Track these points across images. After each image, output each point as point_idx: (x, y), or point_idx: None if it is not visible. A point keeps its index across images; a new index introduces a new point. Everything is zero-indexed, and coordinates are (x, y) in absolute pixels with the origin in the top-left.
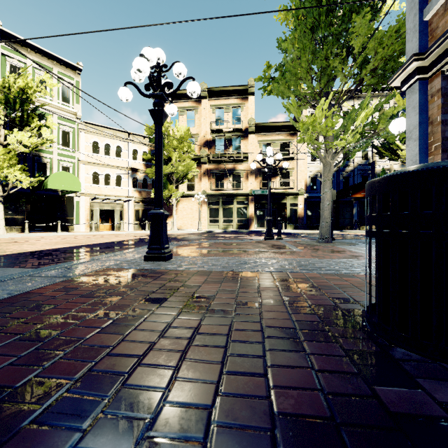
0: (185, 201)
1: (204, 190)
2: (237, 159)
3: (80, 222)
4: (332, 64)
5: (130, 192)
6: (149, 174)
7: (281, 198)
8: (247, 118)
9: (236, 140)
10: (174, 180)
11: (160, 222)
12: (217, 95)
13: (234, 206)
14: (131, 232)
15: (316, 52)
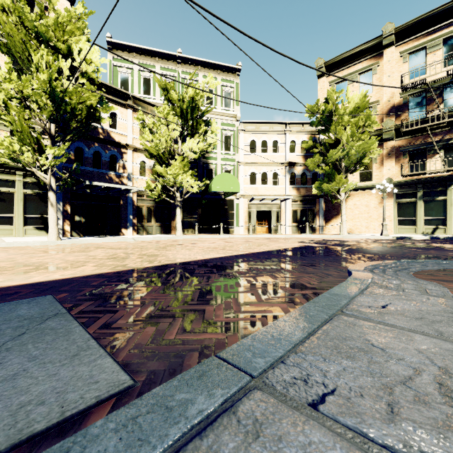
0: (356, 196)
1: (389, 177)
2: None
3: (239, 225)
4: None
5: (287, 190)
6: (309, 166)
7: None
8: None
9: None
10: (343, 169)
11: None
12: (412, 33)
13: (449, 198)
14: (289, 235)
15: None
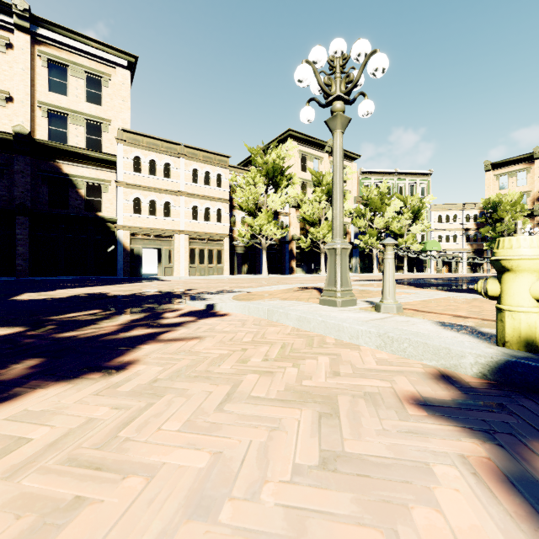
0: None
1: None
2: None
3: (430, 268)
4: None
5: (463, 245)
6: (482, 232)
7: None
8: None
9: None
10: (505, 235)
11: None
12: None
13: None
14: (469, 274)
15: None
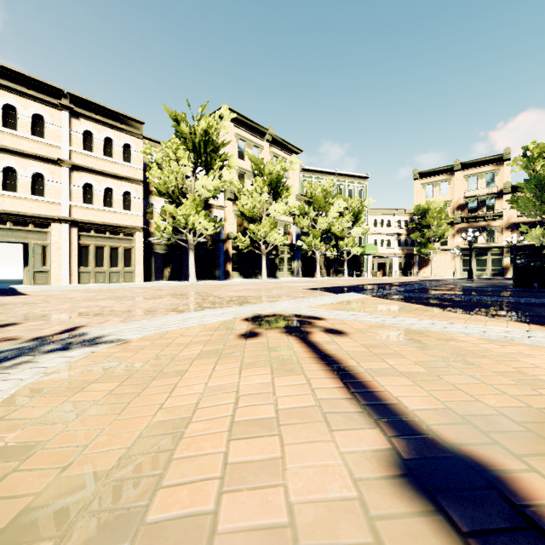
0: (438, 255)
1: (457, 245)
2: (491, 218)
3: (367, 271)
4: (542, 209)
5: (396, 250)
6: (412, 237)
7: (542, 249)
8: (502, 181)
9: (490, 201)
10: (432, 240)
11: (471, 272)
12: (470, 166)
13: (488, 257)
14: (402, 277)
15: (538, 199)
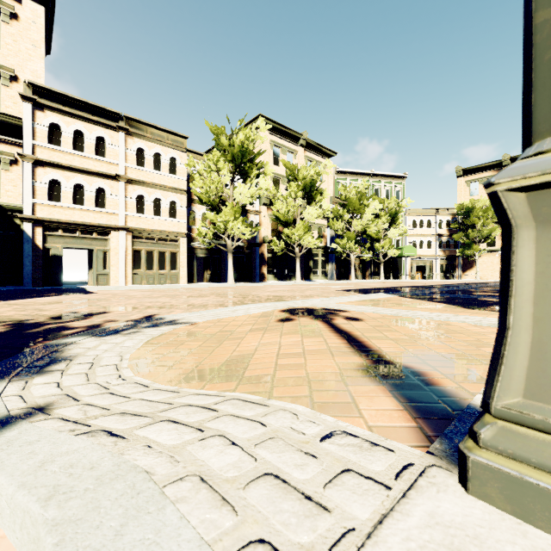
0: (484, 256)
1: None
2: None
3: (405, 274)
4: None
5: (437, 251)
6: (455, 238)
7: None
8: None
9: None
10: (477, 241)
11: None
12: None
13: None
14: (443, 280)
15: None
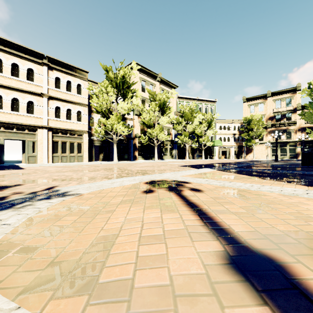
0: (257, 146)
1: (269, 140)
2: (289, 124)
3: (216, 156)
4: None
5: (232, 143)
6: (242, 136)
7: None
8: (296, 103)
9: (289, 114)
10: (254, 138)
11: (277, 156)
12: (276, 94)
13: (287, 148)
14: (236, 159)
15: None
